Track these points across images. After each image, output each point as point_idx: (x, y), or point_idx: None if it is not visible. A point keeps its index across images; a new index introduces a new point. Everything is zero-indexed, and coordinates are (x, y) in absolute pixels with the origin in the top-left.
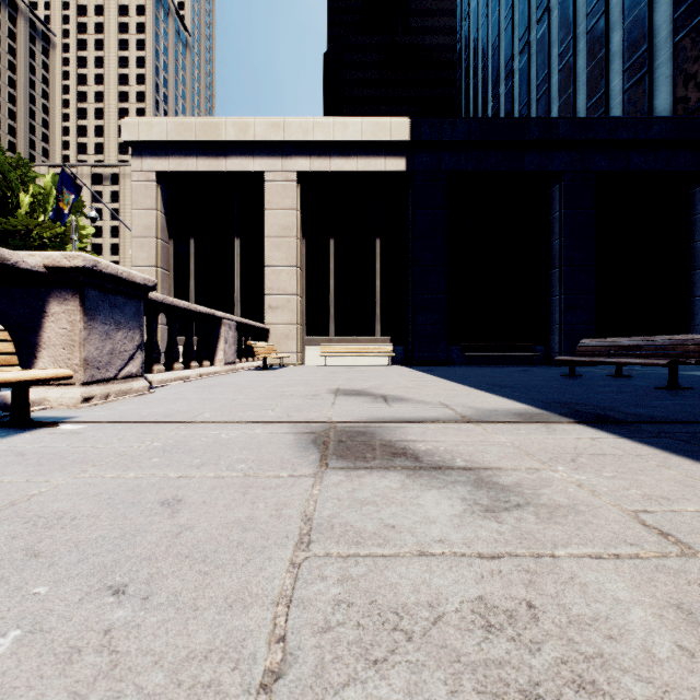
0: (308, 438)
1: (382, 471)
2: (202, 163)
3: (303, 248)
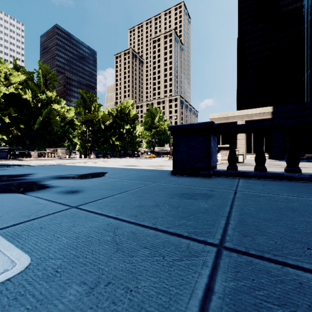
0: None
1: None
2: (224, 121)
3: (245, 135)
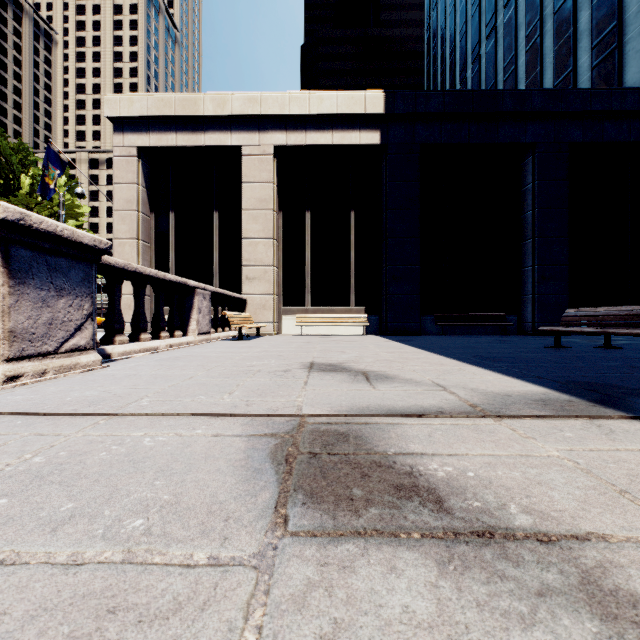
0: (266, 446)
1: (386, 547)
2: (182, 138)
3: (280, 221)
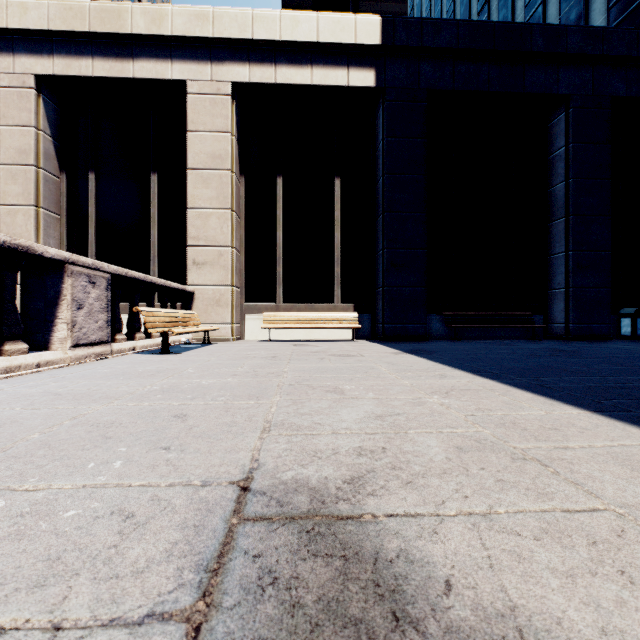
0: None
1: None
2: (101, 65)
3: (241, 188)
